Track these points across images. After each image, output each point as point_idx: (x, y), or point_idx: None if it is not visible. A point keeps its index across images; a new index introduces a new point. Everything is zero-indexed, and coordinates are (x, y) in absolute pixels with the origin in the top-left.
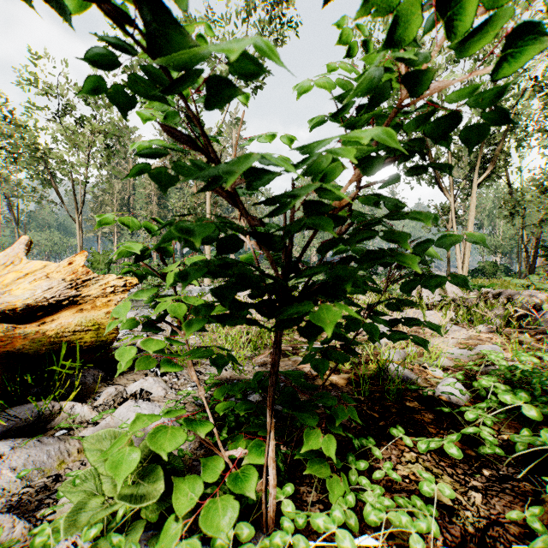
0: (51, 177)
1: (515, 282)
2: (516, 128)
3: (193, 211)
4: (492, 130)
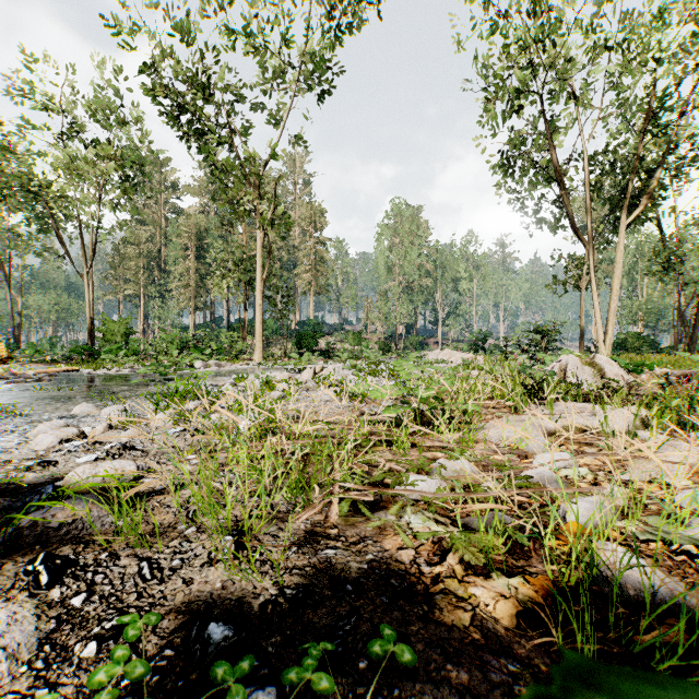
0: (51, 220)
1: (697, 360)
2: (675, 151)
3: (241, 264)
4: (642, 155)
